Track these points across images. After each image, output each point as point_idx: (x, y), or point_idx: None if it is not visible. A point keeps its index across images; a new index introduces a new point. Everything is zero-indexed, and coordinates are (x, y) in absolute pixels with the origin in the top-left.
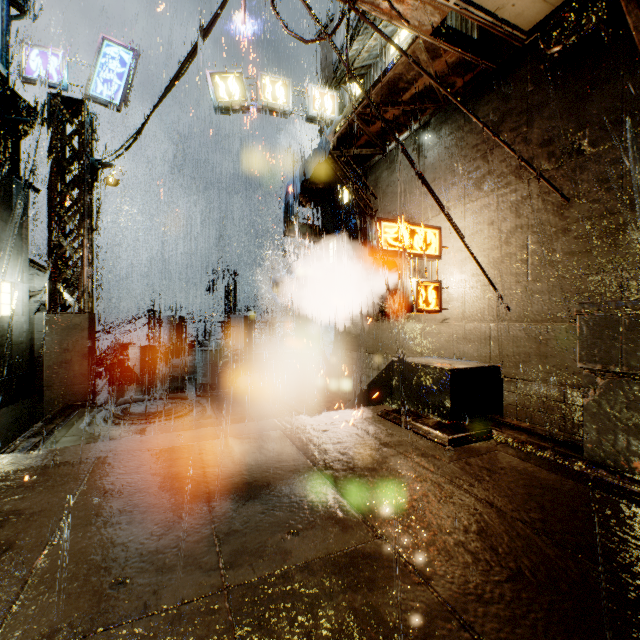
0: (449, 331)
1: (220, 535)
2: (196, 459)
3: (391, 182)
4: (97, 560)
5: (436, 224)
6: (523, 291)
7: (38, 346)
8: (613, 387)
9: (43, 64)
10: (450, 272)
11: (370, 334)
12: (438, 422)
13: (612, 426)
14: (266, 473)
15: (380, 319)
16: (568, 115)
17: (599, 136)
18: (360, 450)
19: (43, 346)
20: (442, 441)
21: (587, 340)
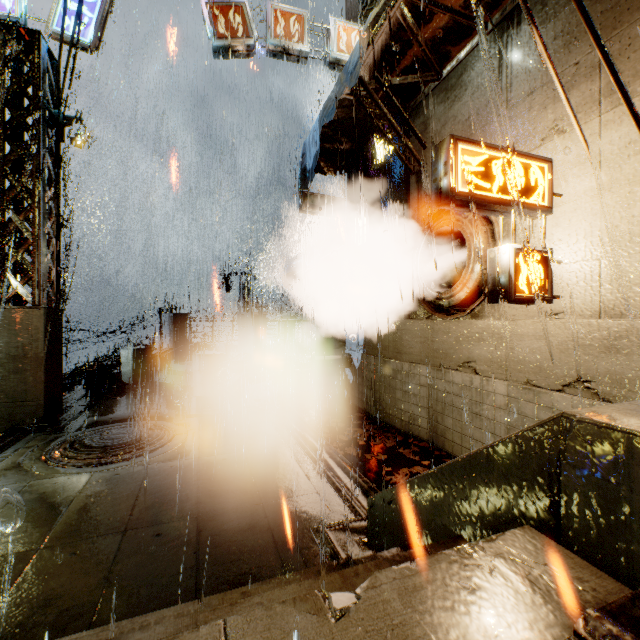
0: (565, 333)
1: None
2: None
3: (450, 118)
4: None
5: None
6: None
7: None
8: None
9: None
10: (566, 235)
11: (416, 336)
12: None
13: None
14: None
15: (431, 315)
16: None
17: None
18: None
19: None
20: None
21: None
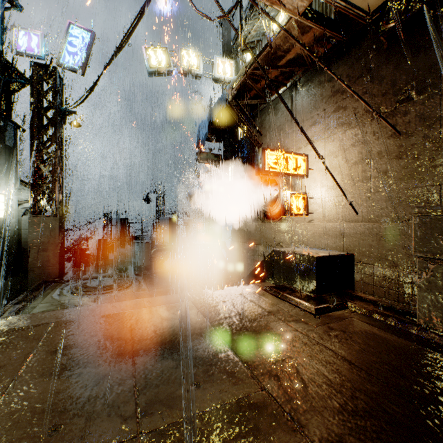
0: (313, 229)
1: (139, 387)
2: (127, 324)
3: (272, 123)
4: (40, 408)
5: (304, 153)
6: (367, 200)
7: (24, 239)
8: (441, 271)
9: (27, 41)
10: (314, 187)
11: (257, 231)
12: (307, 295)
13: (440, 300)
14: (178, 335)
15: (264, 220)
16: (400, 72)
17: (423, 87)
18: (249, 317)
19: (28, 239)
20: (310, 310)
21: (420, 235)
